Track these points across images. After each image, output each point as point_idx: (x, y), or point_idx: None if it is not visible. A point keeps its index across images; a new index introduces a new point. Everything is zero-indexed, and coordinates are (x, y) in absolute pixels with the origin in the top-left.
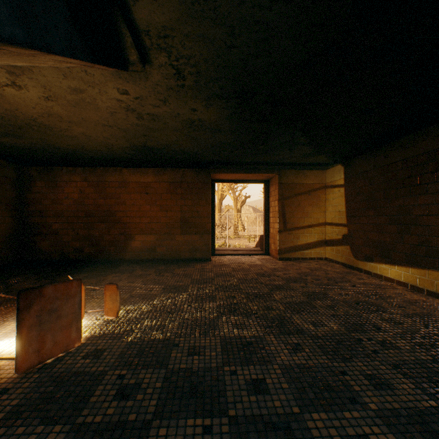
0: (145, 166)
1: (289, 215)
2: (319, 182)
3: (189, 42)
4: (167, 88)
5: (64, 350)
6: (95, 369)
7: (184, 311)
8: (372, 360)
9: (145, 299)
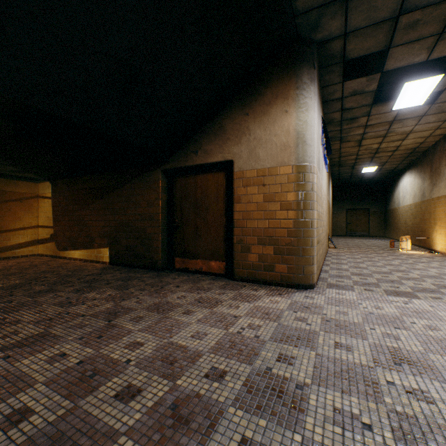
0: None
1: None
2: (33, 192)
3: None
4: None
5: None
6: None
7: None
8: (33, 286)
9: None
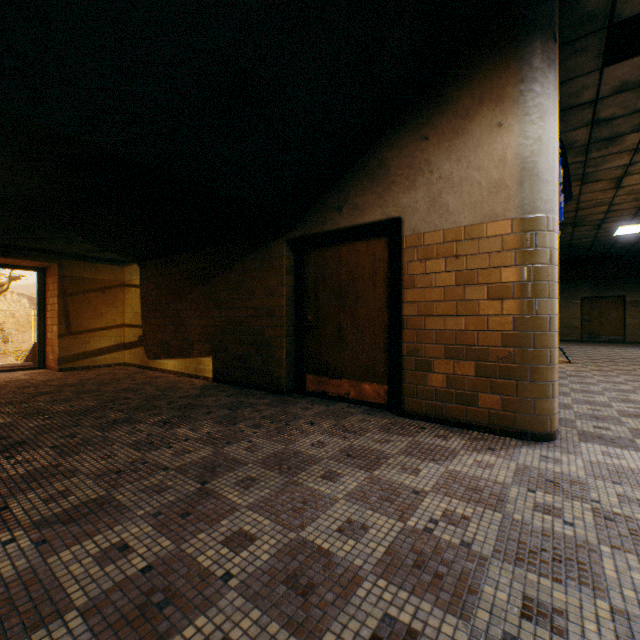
0: None
1: (77, 316)
2: (118, 279)
3: None
4: None
5: None
6: None
7: None
8: (107, 411)
9: None
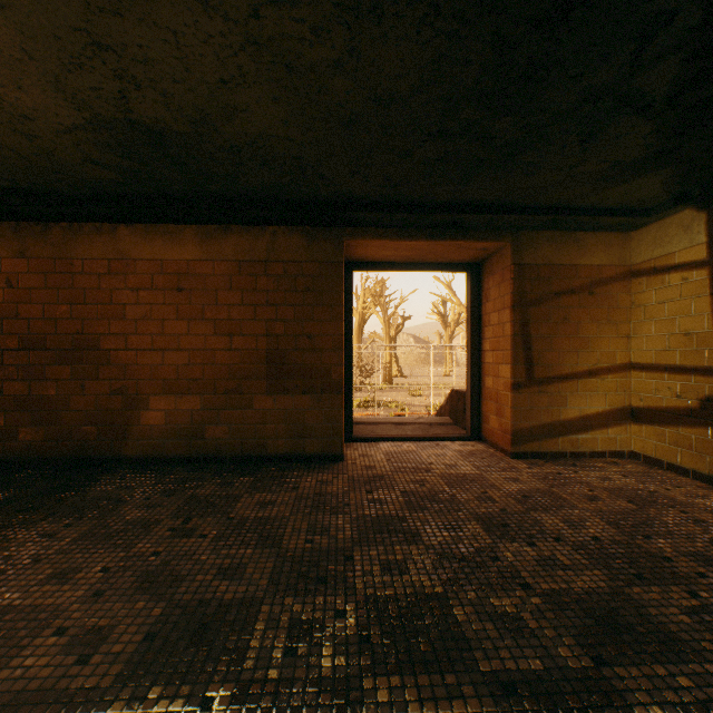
0: (173, 217)
1: (541, 346)
2: (616, 263)
3: None
4: None
5: None
6: None
7: None
8: None
9: None
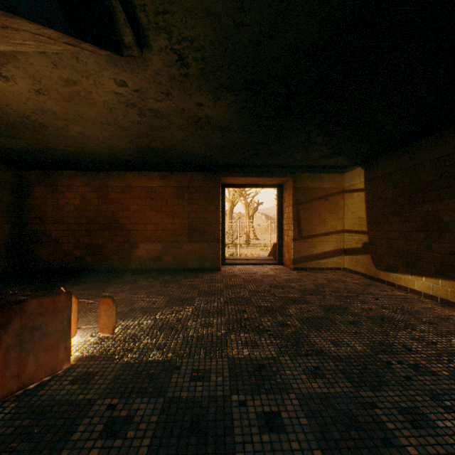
0: (150, 169)
1: (305, 222)
2: (337, 187)
3: (192, 20)
4: (169, 78)
5: (49, 374)
6: (82, 397)
7: (188, 327)
8: (406, 389)
9: (147, 313)
